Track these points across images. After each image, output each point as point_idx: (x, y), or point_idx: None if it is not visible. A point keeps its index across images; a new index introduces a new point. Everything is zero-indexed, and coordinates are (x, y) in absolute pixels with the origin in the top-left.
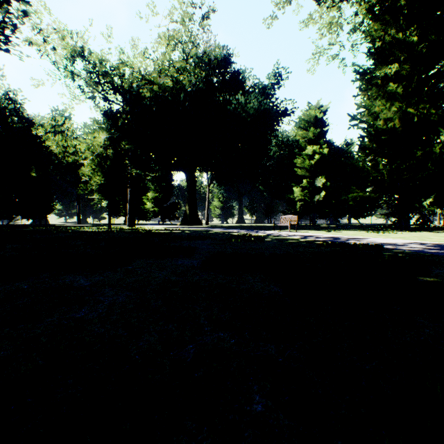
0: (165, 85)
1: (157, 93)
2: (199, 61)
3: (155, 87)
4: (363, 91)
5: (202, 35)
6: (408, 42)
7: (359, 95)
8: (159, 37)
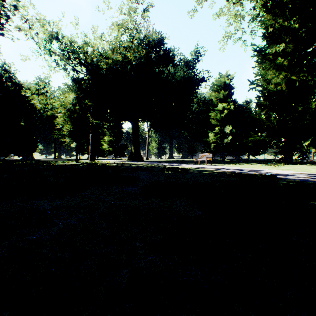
0: (116, 59)
1: (111, 65)
2: (141, 42)
3: (110, 61)
4: (259, 63)
5: (143, 24)
6: (291, 28)
7: (256, 66)
8: (113, 25)
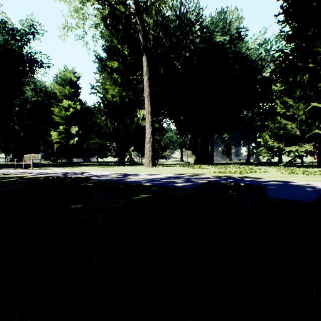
0: None
1: None
2: None
3: None
4: (100, 72)
5: None
6: (124, 53)
7: (98, 73)
8: None
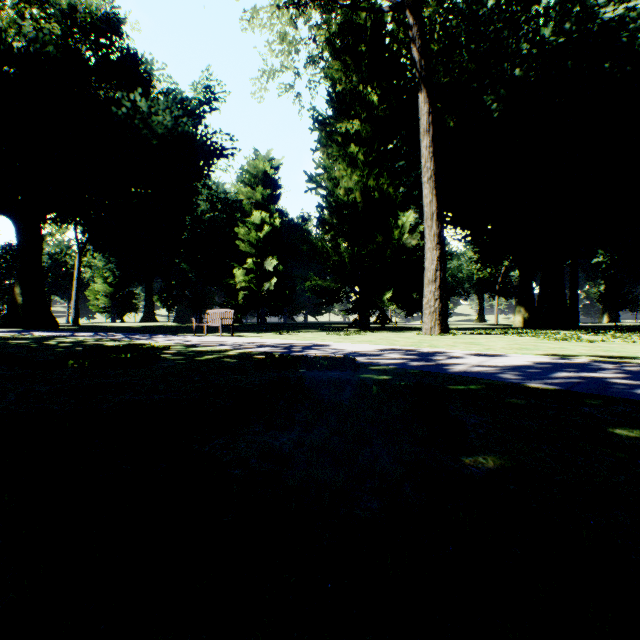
0: None
1: None
2: None
3: None
4: (323, 146)
5: None
6: (369, 101)
7: (319, 150)
8: None
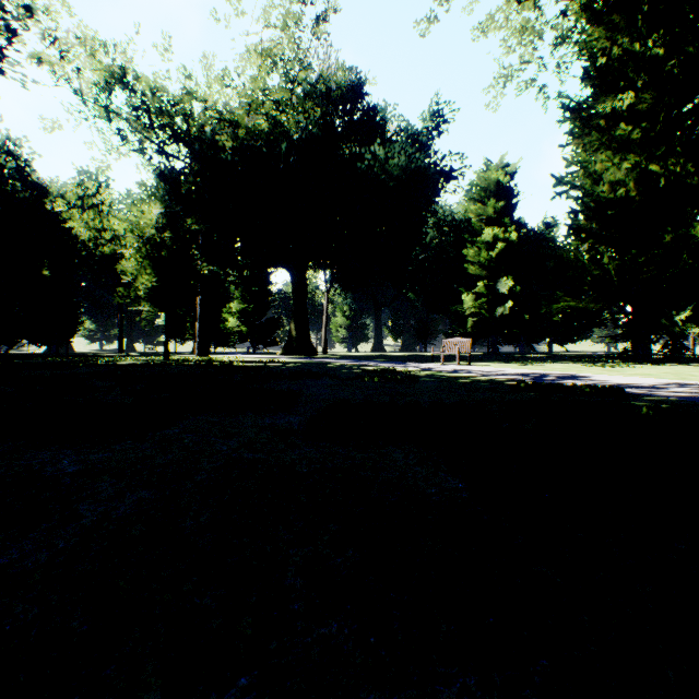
0: (257, 129)
1: (243, 142)
2: (311, 90)
3: (241, 131)
4: (577, 137)
5: (316, 50)
6: (649, 58)
7: (570, 144)
8: (248, 52)
